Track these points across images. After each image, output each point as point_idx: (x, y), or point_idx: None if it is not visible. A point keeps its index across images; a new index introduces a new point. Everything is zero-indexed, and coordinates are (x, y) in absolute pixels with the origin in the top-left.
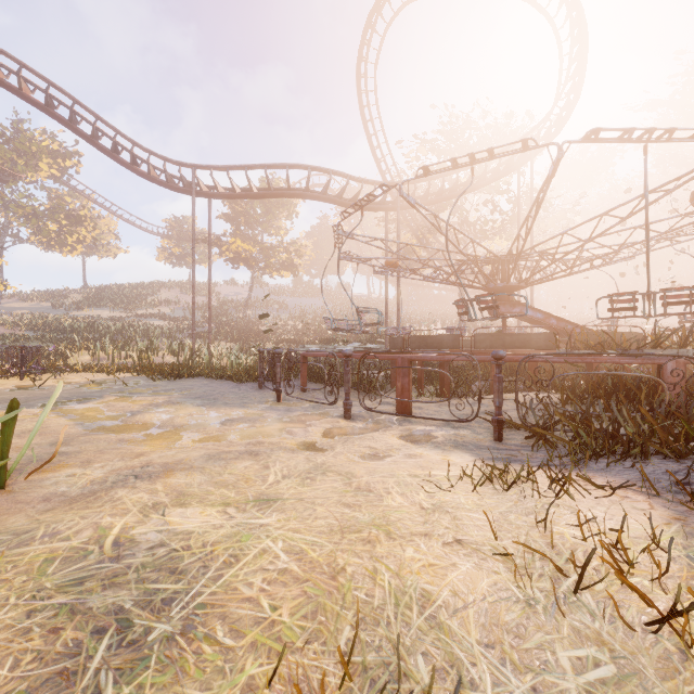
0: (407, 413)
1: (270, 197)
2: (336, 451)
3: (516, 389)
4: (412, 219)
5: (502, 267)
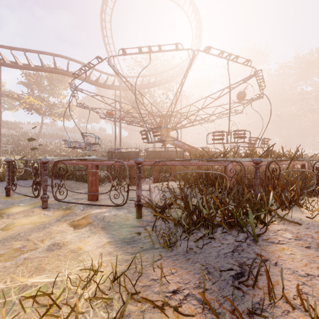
0: (94, 199)
1: (43, 71)
2: None
3: (149, 183)
4: (130, 97)
5: (164, 119)
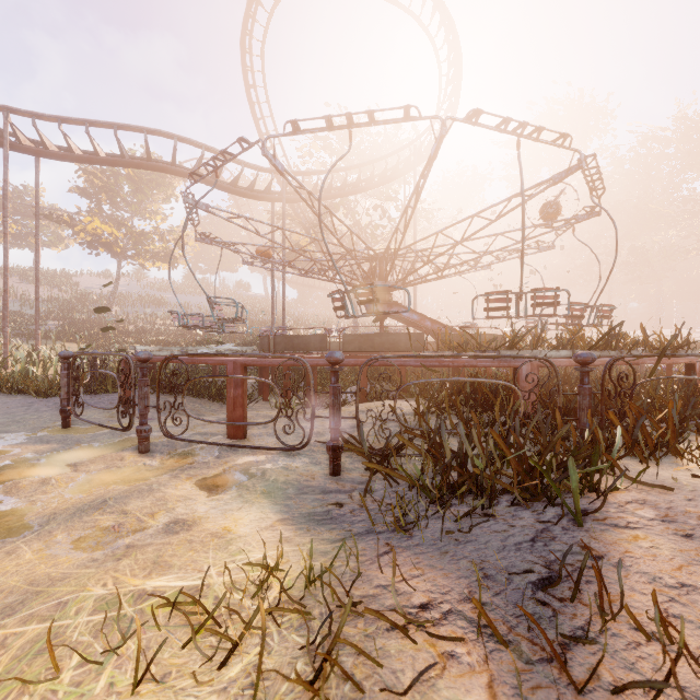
0: (240, 436)
1: (124, 166)
2: (42, 530)
3: (357, 404)
4: (304, 216)
5: (380, 265)
